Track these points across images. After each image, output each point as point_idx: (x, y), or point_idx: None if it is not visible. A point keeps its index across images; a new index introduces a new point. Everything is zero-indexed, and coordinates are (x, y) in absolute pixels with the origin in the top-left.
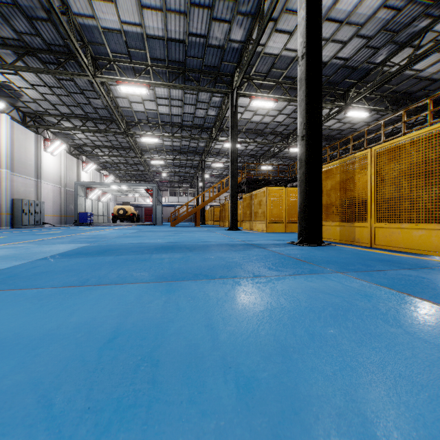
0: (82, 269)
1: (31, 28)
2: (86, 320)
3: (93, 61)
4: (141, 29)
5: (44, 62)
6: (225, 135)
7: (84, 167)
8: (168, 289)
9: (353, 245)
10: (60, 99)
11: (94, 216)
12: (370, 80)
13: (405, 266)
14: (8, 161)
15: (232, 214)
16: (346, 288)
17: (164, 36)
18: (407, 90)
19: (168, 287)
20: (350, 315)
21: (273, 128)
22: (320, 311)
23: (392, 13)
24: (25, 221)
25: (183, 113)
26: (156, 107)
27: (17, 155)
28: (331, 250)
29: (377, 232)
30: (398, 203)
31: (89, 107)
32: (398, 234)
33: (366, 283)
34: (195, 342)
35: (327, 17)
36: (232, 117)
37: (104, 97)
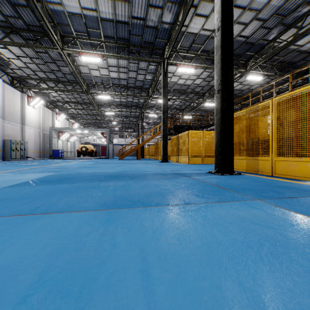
0: (38, 197)
1: (15, 13)
2: (13, 261)
3: (62, 38)
4: (96, 14)
5: (25, 39)
6: (158, 93)
7: (57, 117)
8: (107, 218)
9: (257, 174)
10: (38, 67)
11: (64, 152)
12: (264, 53)
13: (309, 193)
14: (0, 112)
15: (164, 150)
16: (271, 217)
17: (113, 19)
18: (290, 60)
19: (108, 215)
20: (292, 253)
21: (193, 88)
22: (258, 247)
23: (282, 1)
24: (13, 156)
25: (128, 77)
26: (108, 73)
27: (7, 108)
28: (242, 178)
29: (277, 164)
30: (295, 142)
31: (59, 73)
32: (295, 165)
33: (286, 211)
34: (126, 302)
35: (234, 4)
36: (163, 79)
37: (70, 65)
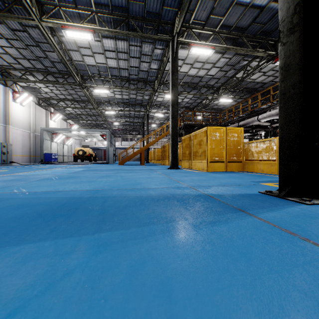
0: None
1: None
2: None
3: (39, 6)
4: None
5: None
6: (165, 88)
7: (52, 117)
8: None
9: None
10: (19, 52)
11: (59, 156)
12: None
13: None
14: None
15: (173, 153)
16: None
17: None
18: None
19: None
20: None
21: (206, 81)
22: None
23: None
24: None
25: (129, 66)
26: (105, 61)
27: None
28: None
29: None
30: None
31: (47, 61)
32: None
33: None
34: None
35: None
36: (172, 62)
37: (55, 46)
